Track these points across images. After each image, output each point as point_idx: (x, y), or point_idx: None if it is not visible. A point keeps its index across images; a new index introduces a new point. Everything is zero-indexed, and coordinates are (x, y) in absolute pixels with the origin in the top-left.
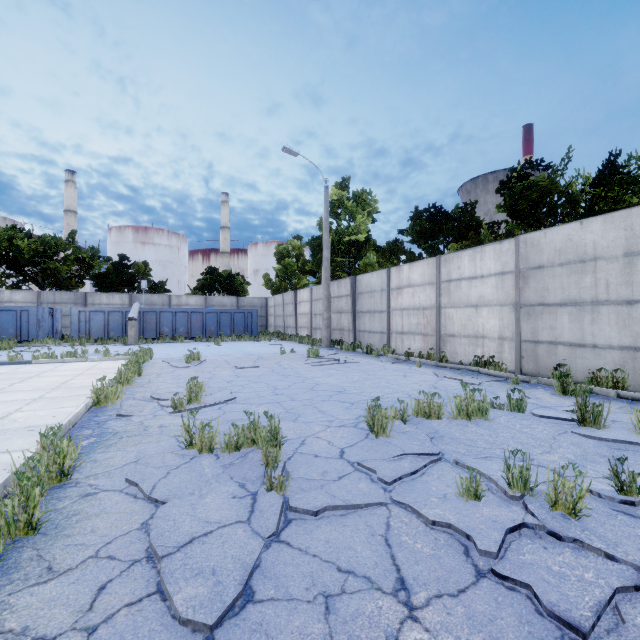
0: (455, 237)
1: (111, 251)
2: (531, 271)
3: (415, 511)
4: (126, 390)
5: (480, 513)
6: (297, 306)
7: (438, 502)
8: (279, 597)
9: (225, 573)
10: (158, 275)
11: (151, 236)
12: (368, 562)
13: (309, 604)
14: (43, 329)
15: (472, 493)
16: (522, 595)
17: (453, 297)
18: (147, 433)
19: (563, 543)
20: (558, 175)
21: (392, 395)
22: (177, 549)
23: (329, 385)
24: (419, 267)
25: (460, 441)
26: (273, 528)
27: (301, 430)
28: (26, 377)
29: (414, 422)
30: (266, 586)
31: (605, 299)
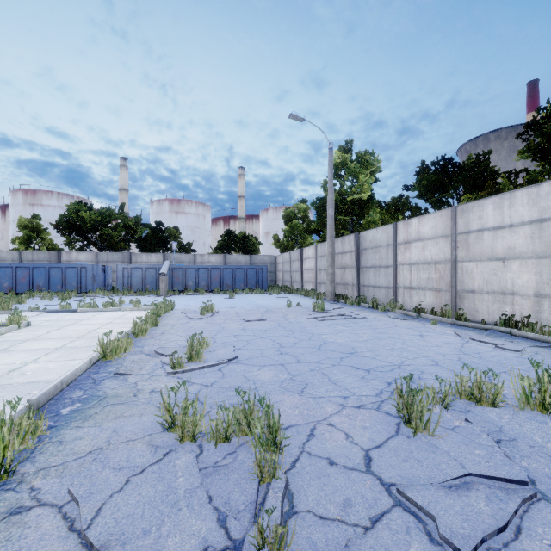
0: (468, 188)
1: (153, 220)
2: None
3: None
4: (138, 342)
5: None
6: (303, 262)
7: None
8: None
9: None
10: (188, 238)
11: (183, 206)
12: None
13: None
14: (97, 282)
15: None
16: None
17: (472, 250)
18: (134, 400)
19: None
20: None
21: (414, 361)
22: None
23: (338, 344)
24: (430, 220)
25: (549, 453)
26: None
27: (309, 410)
28: (65, 325)
29: (458, 407)
30: None
31: None
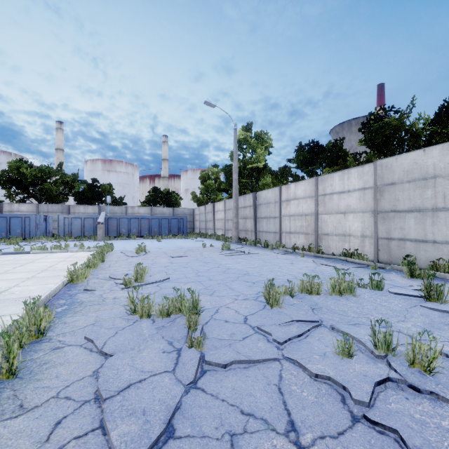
0: (328, 164)
1: (87, 176)
2: (386, 187)
3: (301, 366)
4: (92, 272)
5: (353, 368)
6: (215, 214)
7: (319, 359)
8: (194, 434)
9: (153, 413)
10: (119, 193)
11: (114, 166)
12: (265, 407)
13: (218, 441)
14: (40, 230)
15: (346, 352)
16: (391, 438)
17: (327, 206)
18: (104, 303)
19: (421, 394)
20: (405, 116)
21: (283, 277)
22: (117, 393)
23: (237, 269)
24: (302, 185)
25: (334, 311)
26: (192, 377)
27: (216, 302)
28: (25, 263)
29: (299, 297)
30: (184, 425)
31: (442, 207)
